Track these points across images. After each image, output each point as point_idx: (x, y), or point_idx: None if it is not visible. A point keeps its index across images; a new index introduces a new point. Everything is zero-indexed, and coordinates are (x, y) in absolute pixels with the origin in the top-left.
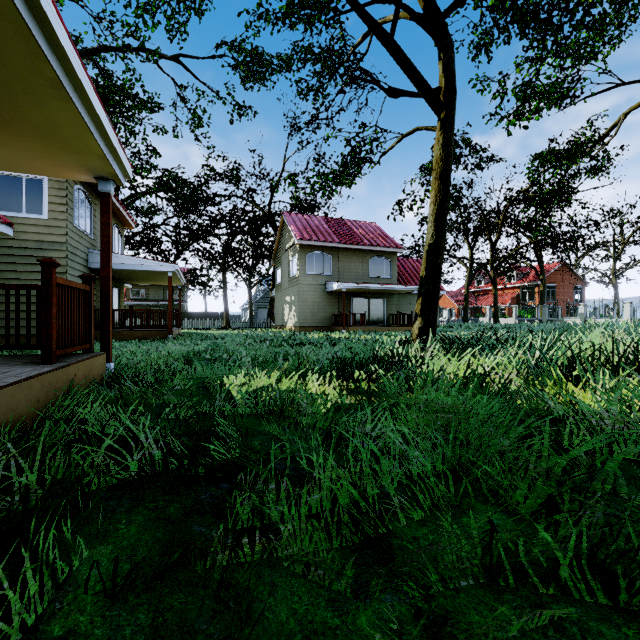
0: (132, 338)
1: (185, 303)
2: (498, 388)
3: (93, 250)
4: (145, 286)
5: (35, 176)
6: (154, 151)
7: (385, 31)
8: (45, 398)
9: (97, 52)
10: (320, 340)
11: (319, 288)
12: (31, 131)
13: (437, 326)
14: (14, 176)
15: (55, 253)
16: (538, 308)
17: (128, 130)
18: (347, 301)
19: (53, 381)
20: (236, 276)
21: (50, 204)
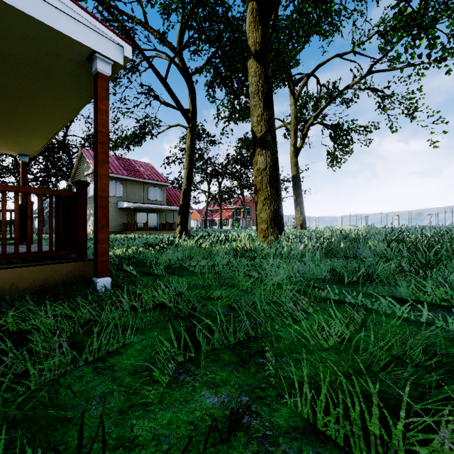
0: None
1: None
2: (203, 247)
3: None
4: None
5: None
6: None
7: (162, 76)
8: None
9: None
10: (123, 238)
11: (113, 205)
12: (9, 141)
13: (189, 230)
14: None
15: None
16: (241, 220)
17: None
18: (133, 214)
19: None
20: None
21: None
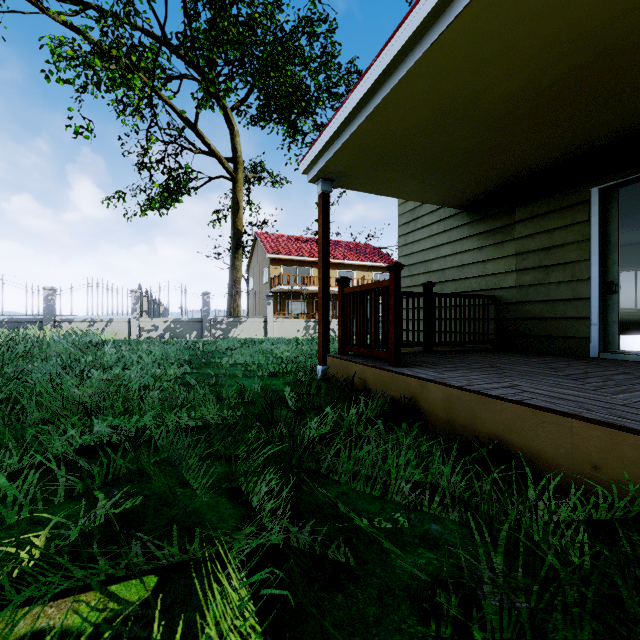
0: None
1: None
2: None
3: None
4: None
5: None
6: None
7: None
8: (632, 480)
9: None
10: None
11: None
12: None
13: None
14: None
15: None
16: None
17: None
18: None
19: None
20: None
21: None
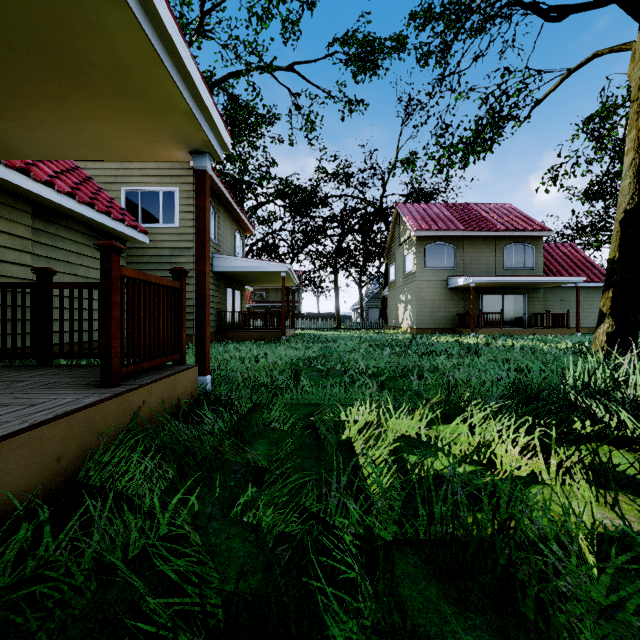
0: (249, 339)
1: (300, 304)
2: None
3: (217, 255)
4: (266, 289)
5: (169, 188)
6: (272, 162)
7: None
8: (77, 449)
9: (226, 79)
10: (451, 347)
11: (440, 284)
12: (105, 85)
13: None
14: (154, 191)
15: (184, 258)
16: None
17: (250, 145)
18: (474, 298)
19: (96, 419)
20: (347, 276)
21: (180, 213)
